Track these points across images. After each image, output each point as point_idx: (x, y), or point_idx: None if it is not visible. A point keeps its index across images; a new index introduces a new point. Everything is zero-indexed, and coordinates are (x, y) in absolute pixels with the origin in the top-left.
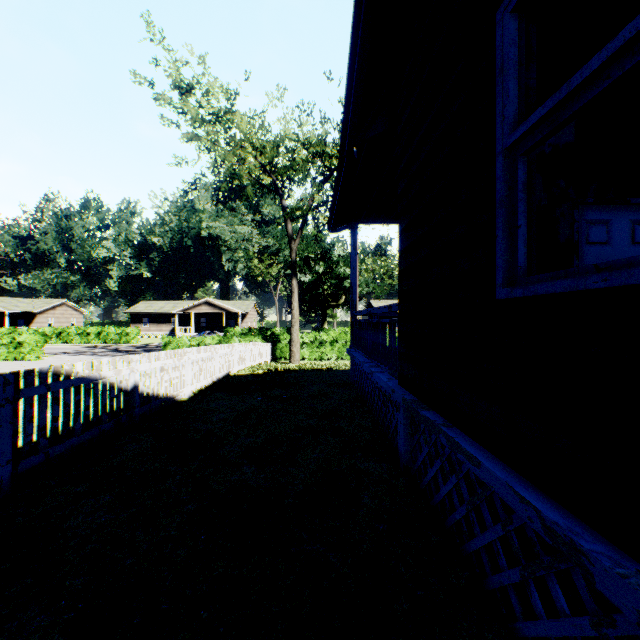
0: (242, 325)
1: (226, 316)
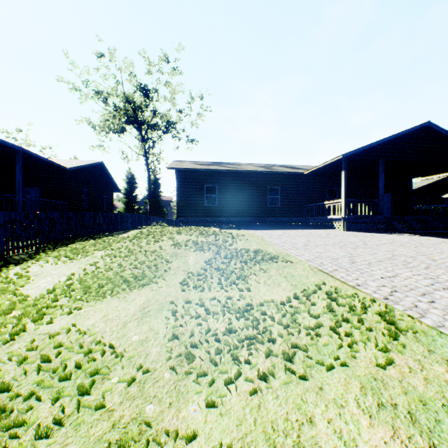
0: None
1: None
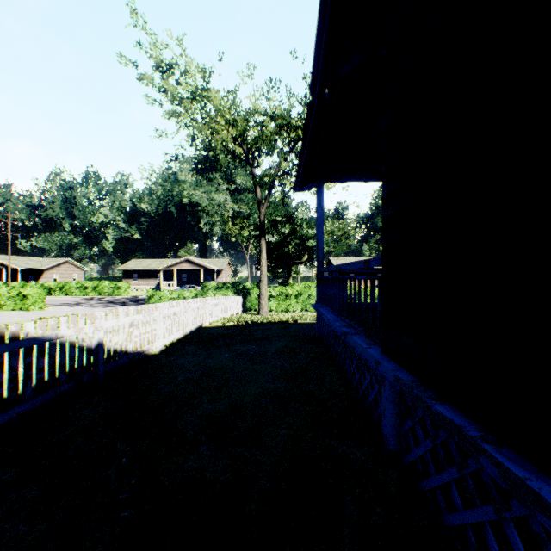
0: (218, 280)
1: (204, 272)
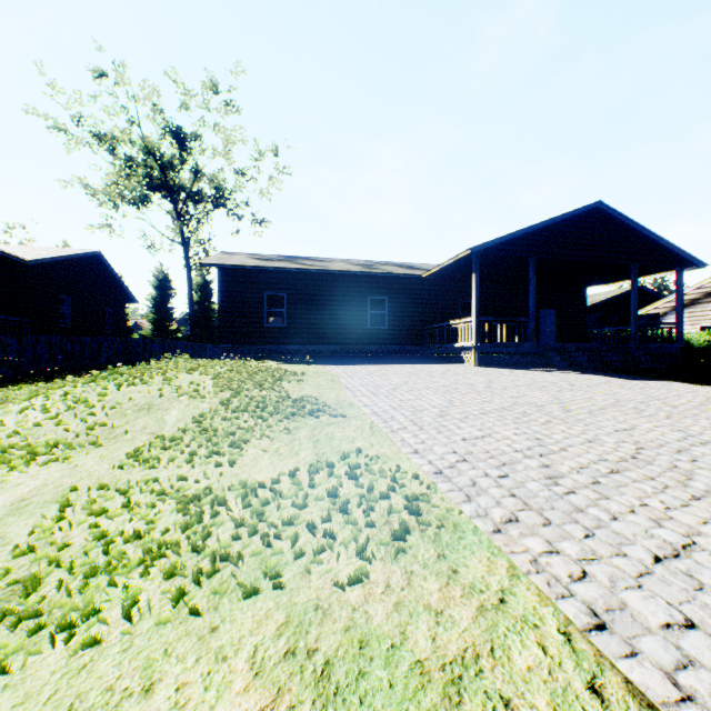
0: None
1: None
